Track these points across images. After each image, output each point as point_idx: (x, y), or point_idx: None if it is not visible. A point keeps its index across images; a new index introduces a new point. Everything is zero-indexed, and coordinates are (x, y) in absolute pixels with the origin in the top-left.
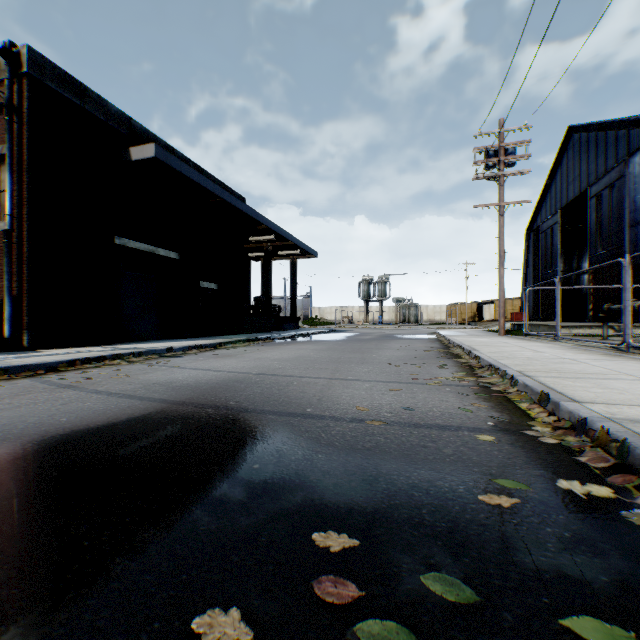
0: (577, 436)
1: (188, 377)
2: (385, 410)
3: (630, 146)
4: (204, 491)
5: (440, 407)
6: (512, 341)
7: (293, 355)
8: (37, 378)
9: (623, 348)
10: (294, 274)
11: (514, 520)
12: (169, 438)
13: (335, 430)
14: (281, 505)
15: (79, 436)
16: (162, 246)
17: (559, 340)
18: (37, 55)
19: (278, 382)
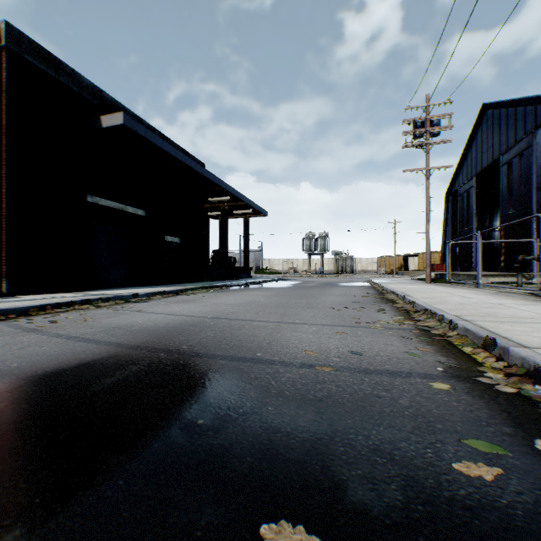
0: (535, 384)
1: (147, 321)
2: (333, 354)
3: (537, 120)
4: (138, 456)
5: (386, 351)
6: (439, 288)
7: (246, 300)
8: (7, 322)
9: (540, 294)
10: (247, 230)
11: (503, 500)
12: (114, 386)
13: (285, 377)
14: (224, 477)
15: (23, 384)
16: (130, 204)
17: (479, 287)
18: (15, 30)
19: (231, 326)
